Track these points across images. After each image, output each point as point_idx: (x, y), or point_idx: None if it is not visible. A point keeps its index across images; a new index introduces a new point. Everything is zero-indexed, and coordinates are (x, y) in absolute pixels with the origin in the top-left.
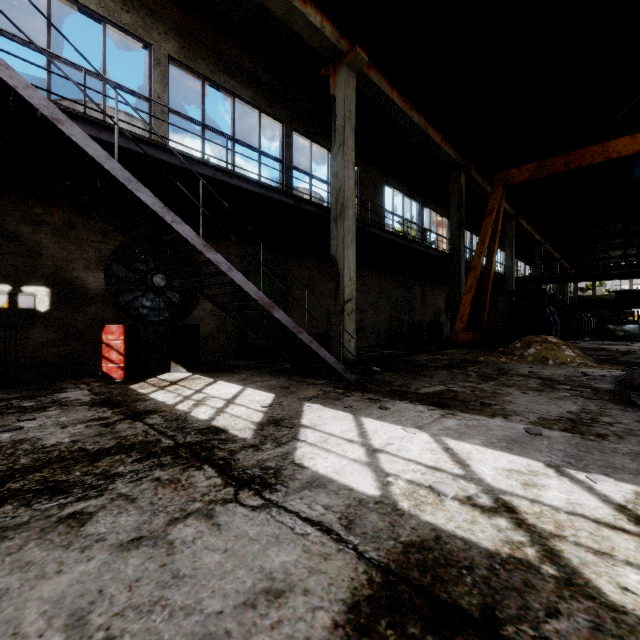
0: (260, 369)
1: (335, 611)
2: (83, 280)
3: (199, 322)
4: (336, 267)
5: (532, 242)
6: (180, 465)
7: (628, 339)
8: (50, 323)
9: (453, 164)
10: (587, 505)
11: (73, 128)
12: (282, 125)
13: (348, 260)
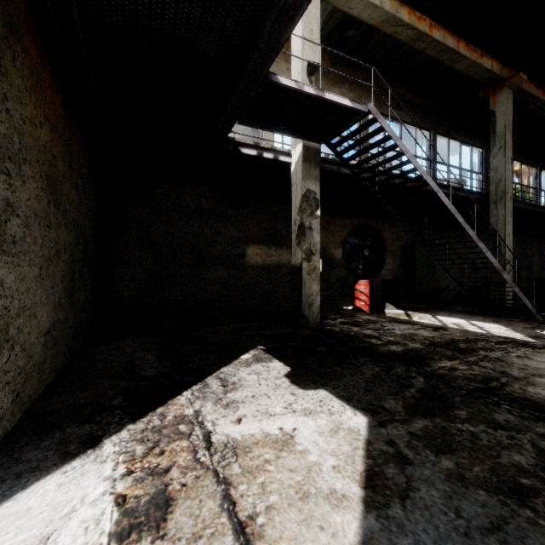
0: (444, 310)
1: None
2: (333, 254)
3: (384, 278)
4: (494, 237)
5: None
6: (526, 347)
7: None
8: (321, 279)
9: None
10: None
11: (441, 193)
12: (429, 132)
13: (507, 232)
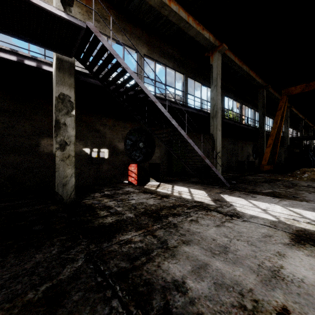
0: (184, 181)
1: (288, 239)
2: (117, 146)
3: (154, 161)
4: (212, 138)
5: (296, 118)
6: (203, 211)
7: None
8: (108, 162)
9: (260, 85)
10: None
11: (158, 104)
12: (183, 75)
13: (218, 135)
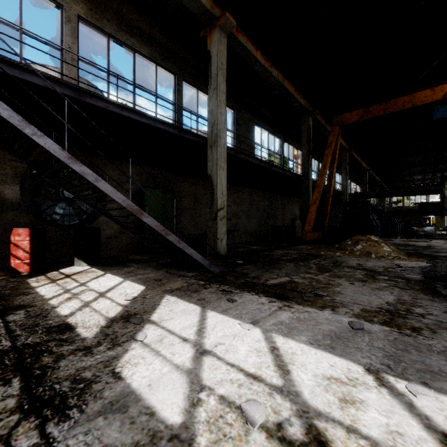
0: (148, 263)
1: None
2: (0, 191)
3: (105, 225)
4: (212, 183)
5: (361, 169)
6: None
7: (427, 237)
8: None
9: (304, 110)
10: (409, 435)
11: None
12: (174, 76)
13: (220, 178)
